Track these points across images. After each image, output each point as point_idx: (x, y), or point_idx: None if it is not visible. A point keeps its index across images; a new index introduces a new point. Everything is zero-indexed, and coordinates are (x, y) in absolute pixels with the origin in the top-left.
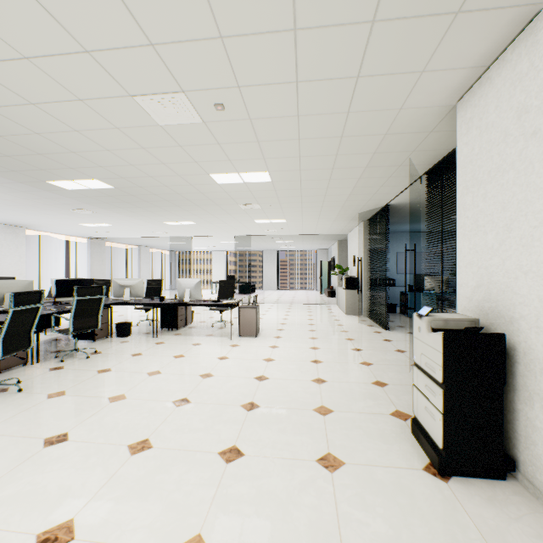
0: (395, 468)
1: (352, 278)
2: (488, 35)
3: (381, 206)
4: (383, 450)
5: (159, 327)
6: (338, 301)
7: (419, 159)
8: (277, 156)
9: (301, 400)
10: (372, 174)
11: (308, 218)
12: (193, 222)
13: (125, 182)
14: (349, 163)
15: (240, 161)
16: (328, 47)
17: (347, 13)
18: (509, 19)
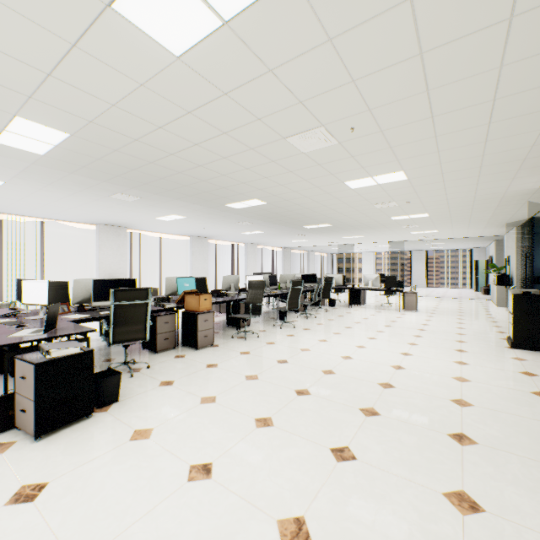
0: (490, 345)
1: (504, 276)
2: (534, 178)
3: (526, 218)
4: (487, 343)
5: (347, 304)
6: (491, 296)
7: (537, 200)
8: (434, 209)
9: (448, 331)
10: (503, 208)
11: (457, 228)
12: (362, 236)
13: (340, 224)
14: (483, 206)
15: (411, 212)
16: (459, 188)
17: (465, 184)
18: (539, 176)
